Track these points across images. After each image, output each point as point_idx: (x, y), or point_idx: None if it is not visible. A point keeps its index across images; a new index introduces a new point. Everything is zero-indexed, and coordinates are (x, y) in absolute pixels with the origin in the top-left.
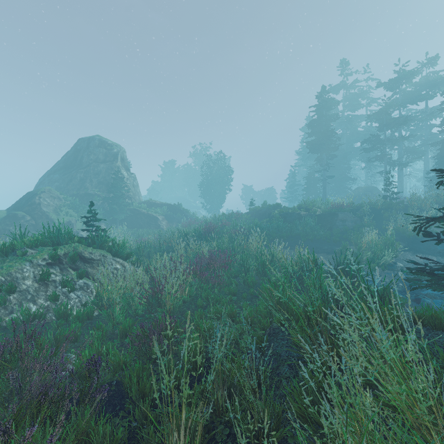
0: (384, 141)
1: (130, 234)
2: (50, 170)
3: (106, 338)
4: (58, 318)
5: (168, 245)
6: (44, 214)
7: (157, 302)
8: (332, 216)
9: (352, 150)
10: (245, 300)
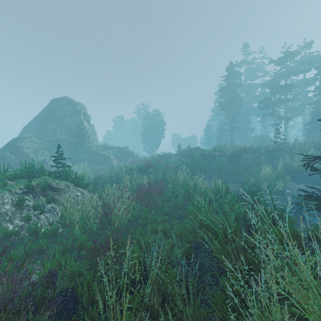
0: (274, 102)
1: (90, 169)
2: (30, 122)
3: (67, 251)
4: (30, 234)
5: (118, 177)
6: (25, 154)
7: (107, 221)
8: (238, 156)
9: (251, 109)
10: (175, 219)
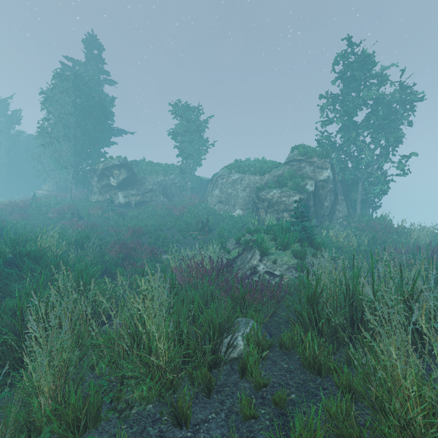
0: None
1: None
2: None
3: None
4: None
5: None
6: None
7: None
8: None
9: None
10: None
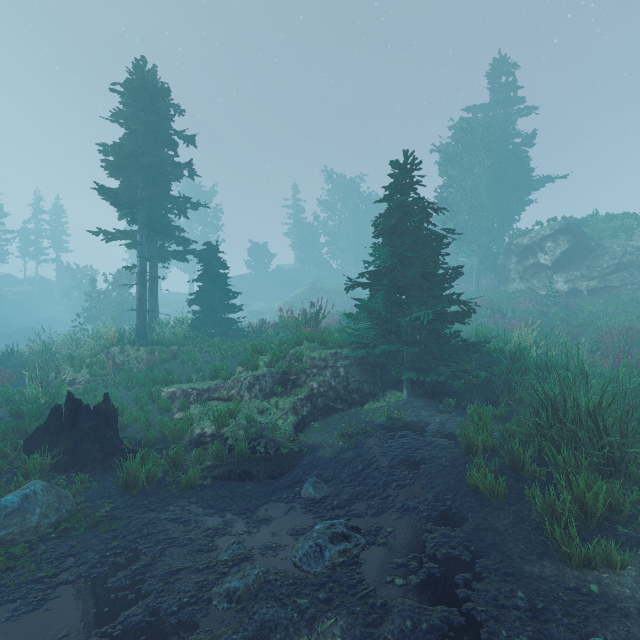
0: None
1: None
2: None
3: None
4: None
5: None
6: None
7: None
8: None
9: None
10: None
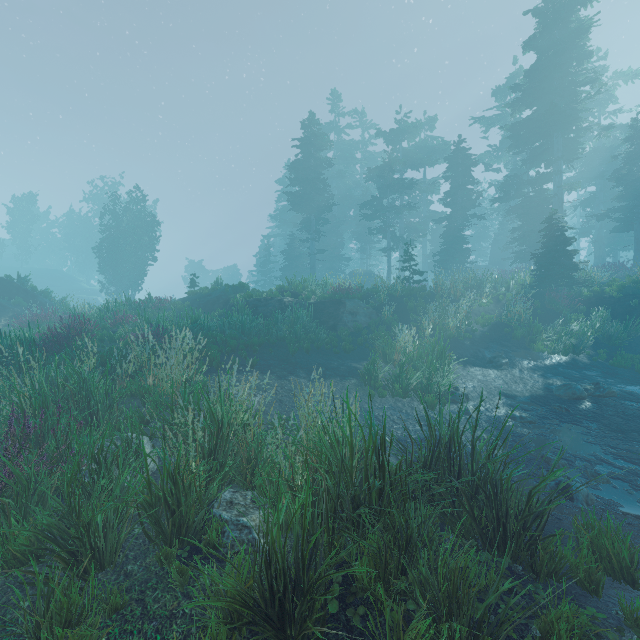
0: (388, 207)
1: None
2: None
3: None
4: None
5: None
6: None
7: None
8: (337, 306)
9: (345, 221)
10: None
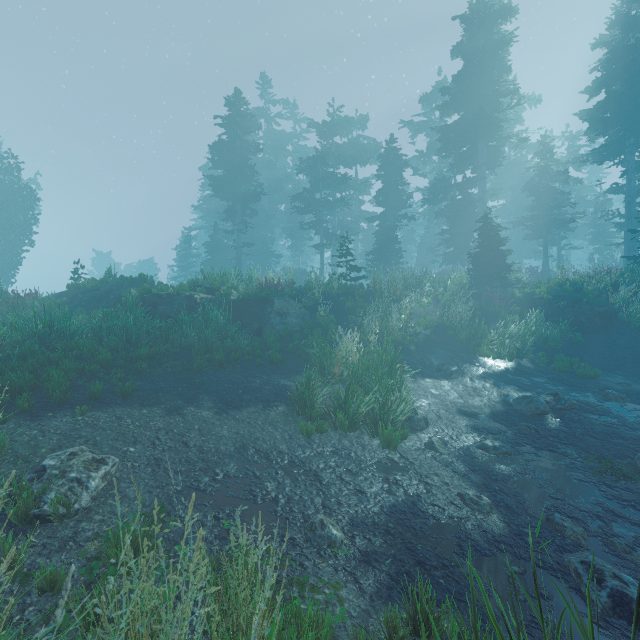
0: (321, 201)
1: None
2: None
3: None
4: None
5: None
6: None
7: None
8: (263, 305)
9: (276, 216)
10: None
